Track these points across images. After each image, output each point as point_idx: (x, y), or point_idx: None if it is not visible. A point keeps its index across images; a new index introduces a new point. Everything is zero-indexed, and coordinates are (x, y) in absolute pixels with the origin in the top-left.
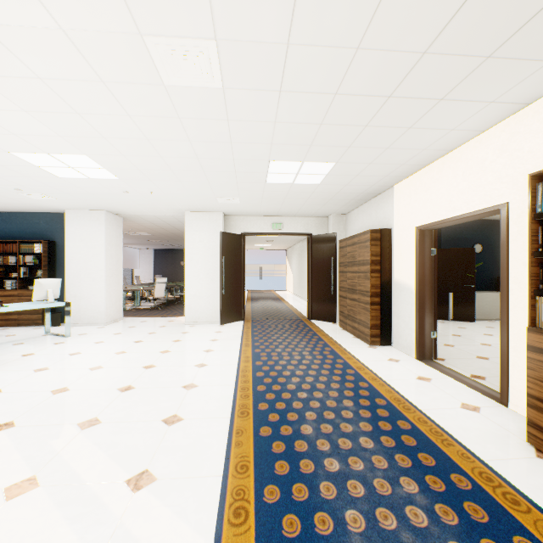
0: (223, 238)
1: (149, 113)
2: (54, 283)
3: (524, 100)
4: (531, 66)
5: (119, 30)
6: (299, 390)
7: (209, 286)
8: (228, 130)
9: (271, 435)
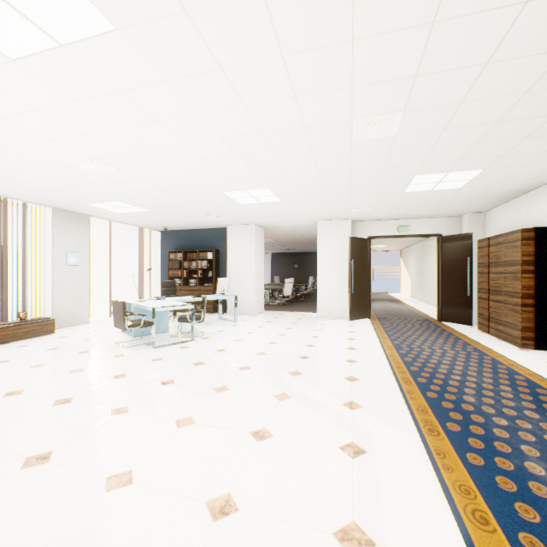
0: (351, 243)
1: (331, 158)
2: (227, 281)
3: None
4: None
5: (338, 119)
6: (451, 374)
7: (338, 285)
8: (387, 159)
9: (437, 397)
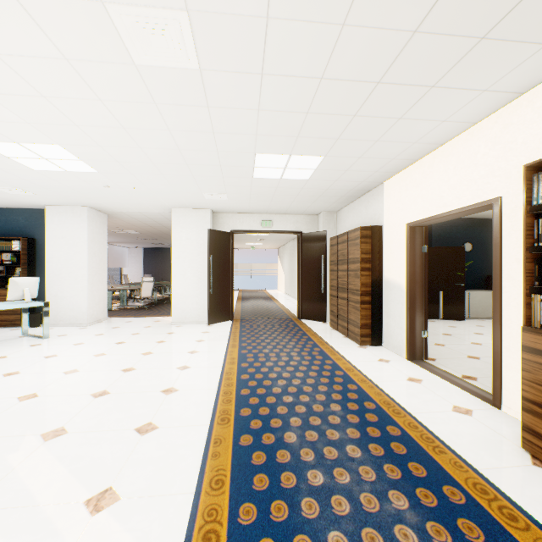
0: (211, 236)
1: (122, 97)
2: (31, 282)
3: (518, 89)
4: (527, 50)
5: None
6: (285, 394)
7: (196, 285)
8: (209, 118)
9: (251, 445)
